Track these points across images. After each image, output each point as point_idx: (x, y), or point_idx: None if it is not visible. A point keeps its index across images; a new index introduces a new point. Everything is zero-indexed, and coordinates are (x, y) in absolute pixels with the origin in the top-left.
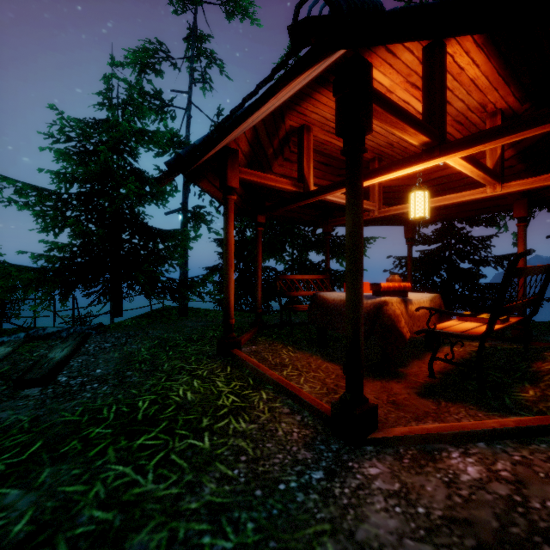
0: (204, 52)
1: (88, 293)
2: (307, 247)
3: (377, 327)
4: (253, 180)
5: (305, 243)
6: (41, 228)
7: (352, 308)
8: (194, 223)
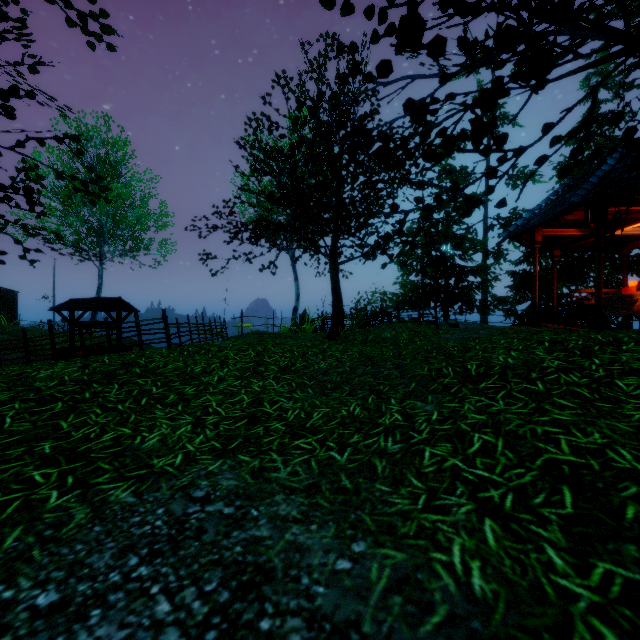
0: (498, 118)
1: (438, 306)
2: (616, 270)
3: (634, 307)
4: (551, 234)
5: (614, 266)
6: (405, 273)
7: (597, 287)
8: (496, 260)
